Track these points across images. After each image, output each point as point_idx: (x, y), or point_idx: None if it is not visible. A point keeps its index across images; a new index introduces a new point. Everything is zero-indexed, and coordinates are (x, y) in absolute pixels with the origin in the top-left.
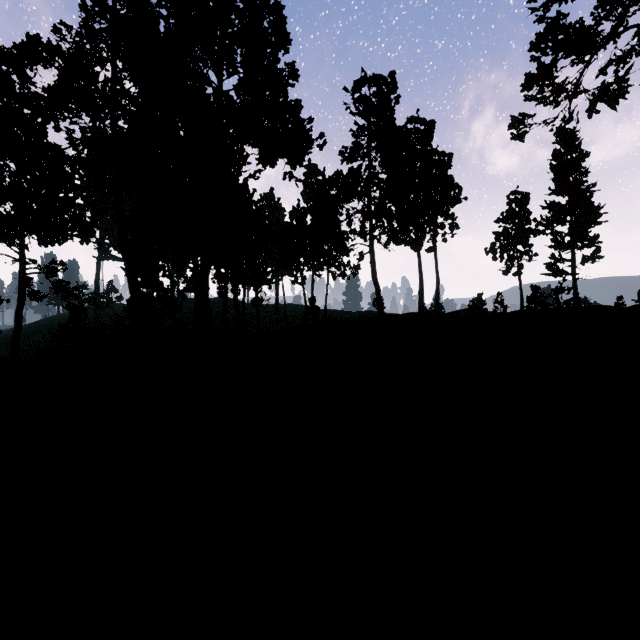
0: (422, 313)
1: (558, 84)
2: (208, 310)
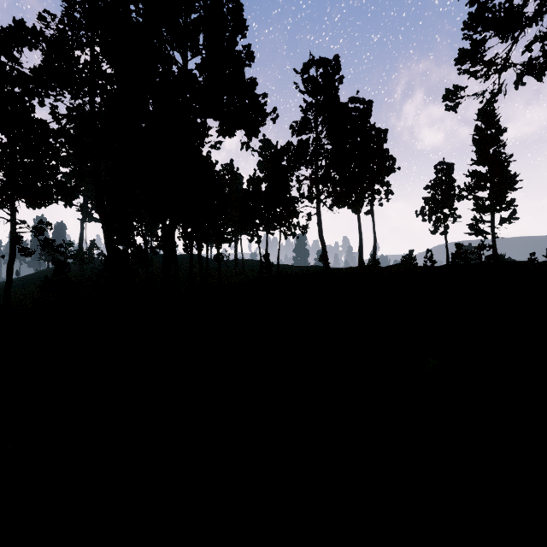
0: (361, 267)
1: (488, 59)
2: (176, 264)
